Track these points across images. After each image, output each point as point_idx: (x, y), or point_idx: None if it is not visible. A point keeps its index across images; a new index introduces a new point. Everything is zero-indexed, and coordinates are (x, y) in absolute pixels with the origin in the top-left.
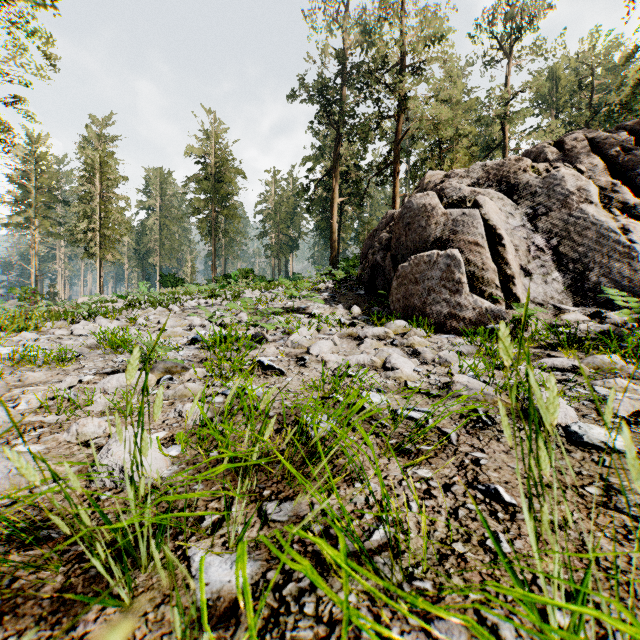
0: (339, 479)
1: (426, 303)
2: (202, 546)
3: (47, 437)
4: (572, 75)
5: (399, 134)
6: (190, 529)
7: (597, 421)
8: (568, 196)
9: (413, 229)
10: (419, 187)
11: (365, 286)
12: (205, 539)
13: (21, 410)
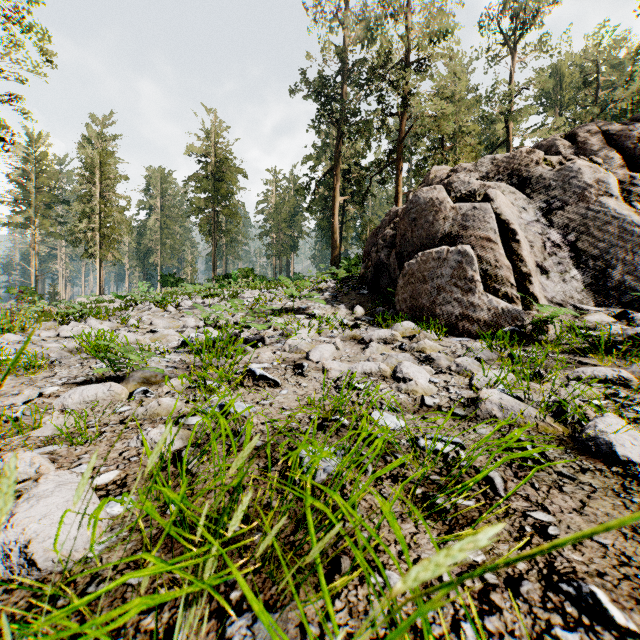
0: (347, 579)
1: (436, 303)
2: None
3: None
4: (576, 72)
5: (401, 131)
6: None
7: None
8: (585, 189)
9: (420, 225)
10: (424, 183)
11: (368, 285)
12: None
13: None
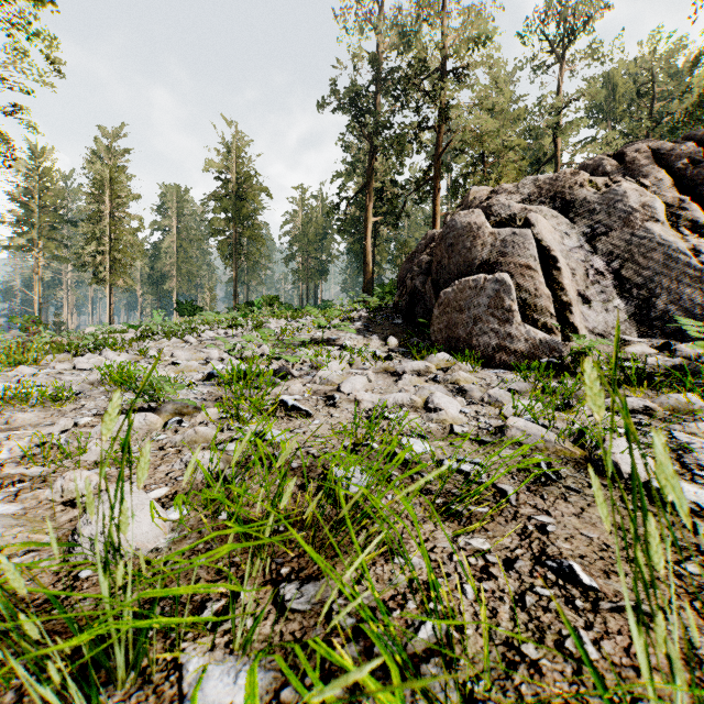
0: (375, 554)
1: (472, 334)
2: (199, 647)
3: (27, 494)
4: (631, 82)
5: (440, 147)
6: (183, 627)
7: (681, 475)
8: (631, 213)
9: (457, 251)
10: (463, 204)
11: (403, 315)
12: (204, 637)
13: (2, 460)
